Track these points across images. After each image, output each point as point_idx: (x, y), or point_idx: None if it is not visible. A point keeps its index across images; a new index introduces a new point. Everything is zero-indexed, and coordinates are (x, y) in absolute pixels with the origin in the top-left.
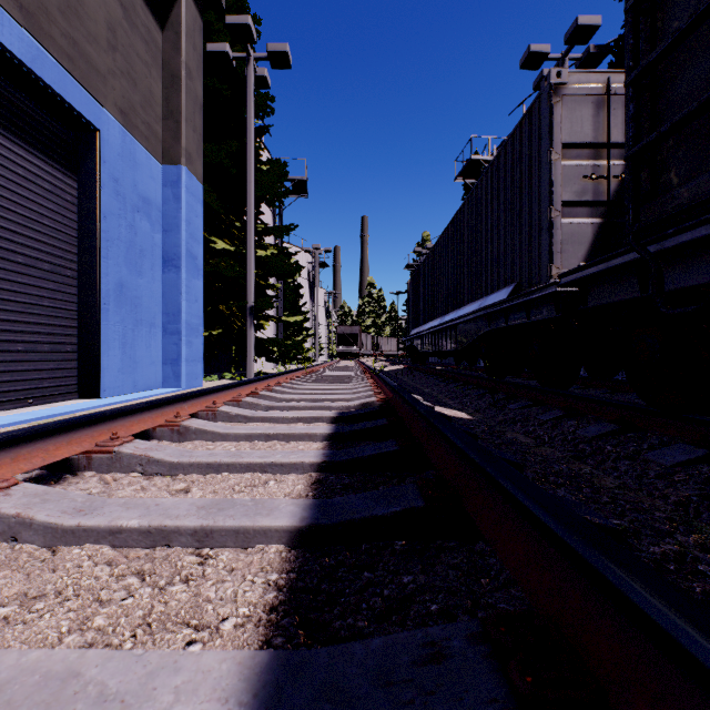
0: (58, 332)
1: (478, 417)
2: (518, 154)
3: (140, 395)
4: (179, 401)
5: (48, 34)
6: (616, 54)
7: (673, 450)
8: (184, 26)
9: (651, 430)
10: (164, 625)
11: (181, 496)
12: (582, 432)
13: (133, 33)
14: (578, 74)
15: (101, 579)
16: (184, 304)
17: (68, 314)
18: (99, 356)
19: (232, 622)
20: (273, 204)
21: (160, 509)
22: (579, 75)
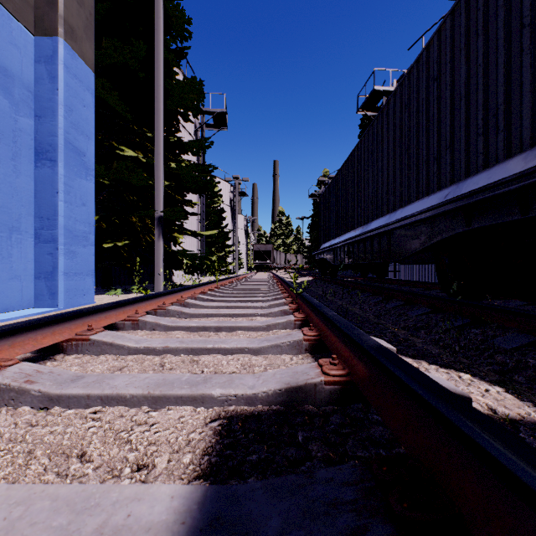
0: None
1: None
2: None
3: None
4: None
5: None
6: None
7: None
8: None
9: None
10: None
11: None
12: None
13: None
14: None
15: None
16: (61, 205)
17: None
18: None
19: None
20: (187, 119)
21: None
22: None
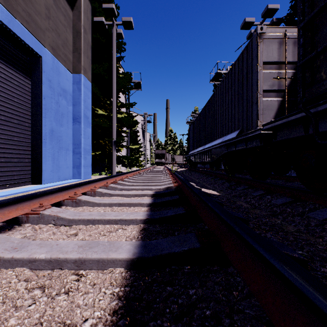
0: (21, 152)
1: (222, 194)
2: (241, 68)
3: (61, 182)
4: (76, 186)
5: (16, 10)
6: (285, 23)
7: (322, 212)
8: (82, 8)
9: (309, 201)
10: (50, 324)
11: (72, 238)
12: (275, 201)
13: (58, 11)
14: (270, 28)
15: (19, 291)
16: (82, 139)
17: (26, 144)
18: (41, 164)
19: (90, 323)
20: (125, 93)
21: (58, 247)
22: (271, 29)
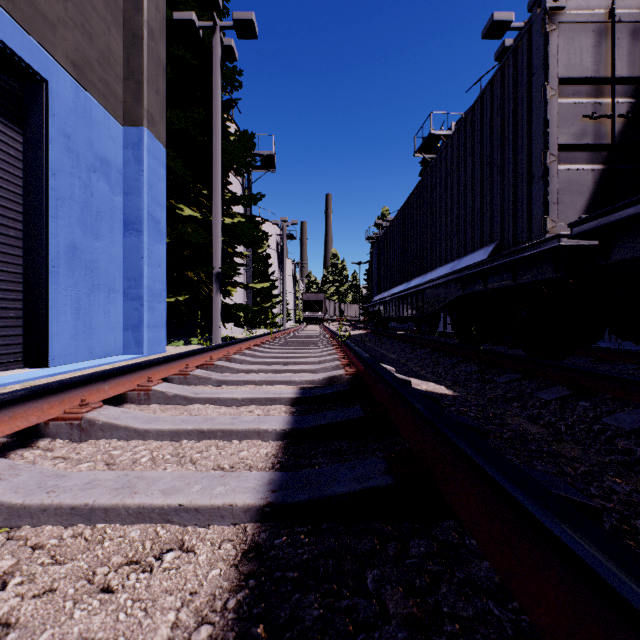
0: None
1: (460, 392)
2: (499, 101)
3: (94, 363)
4: (94, 380)
5: None
6: None
7: None
8: None
9: None
10: None
11: None
12: (613, 421)
13: None
14: None
15: None
16: (146, 269)
17: (10, 277)
18: (46, 322)
19: None
20: (240, 174)
21: None
22: None
